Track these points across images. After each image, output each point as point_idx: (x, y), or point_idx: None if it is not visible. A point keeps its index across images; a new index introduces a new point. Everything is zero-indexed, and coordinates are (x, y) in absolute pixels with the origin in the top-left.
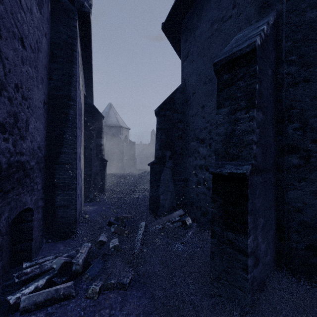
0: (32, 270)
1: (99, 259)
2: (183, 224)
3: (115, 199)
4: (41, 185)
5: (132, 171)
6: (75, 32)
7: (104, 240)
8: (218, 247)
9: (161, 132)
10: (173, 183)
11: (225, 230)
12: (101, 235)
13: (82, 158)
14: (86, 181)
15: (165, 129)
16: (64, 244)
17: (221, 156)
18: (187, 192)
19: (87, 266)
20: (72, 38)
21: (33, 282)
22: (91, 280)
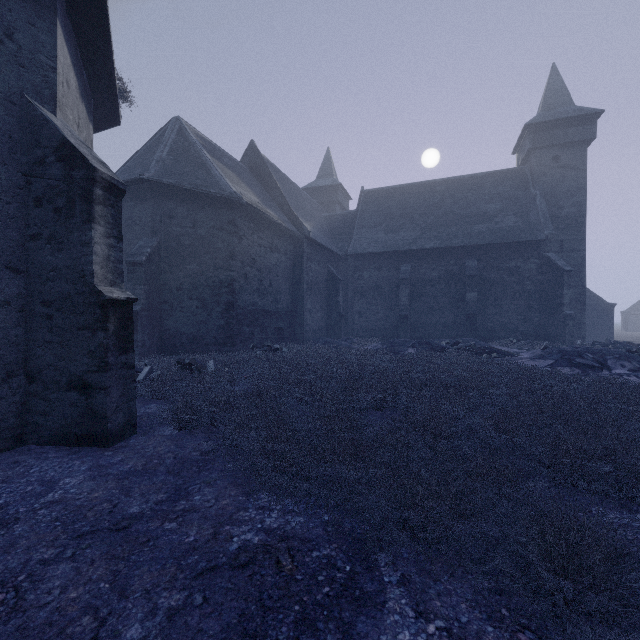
0: None
1: None
2: None
3: None
4: None
5: None
6: None
7: None
8: None
9: None
10: None
11: None
12: None
13: None
14: None
15: None
16: None
17: None
18: None
19: None
20: None
21: None
22: None
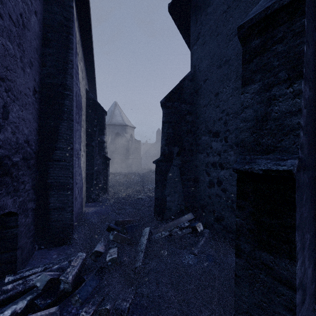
0: (14, 287)
1: (93, 275)
2: (193, 231)
3: (118, 200)
4: (31, 185)
5: (138, 170)
6: (71, 13)
7: (100, 250)
8: (247, 271)
9: (167, 126)
10: (181, 183)
11: (258, 249)
12: (99, 242)
13: (83, 156)
14: (88, 180)
15: (172, 122)
16: (58, 251)
17: (248, 148)
18: (197, 194)
19: (80, 283)
20: (67, 20)
21: (11, 305)
22: (81, 303)
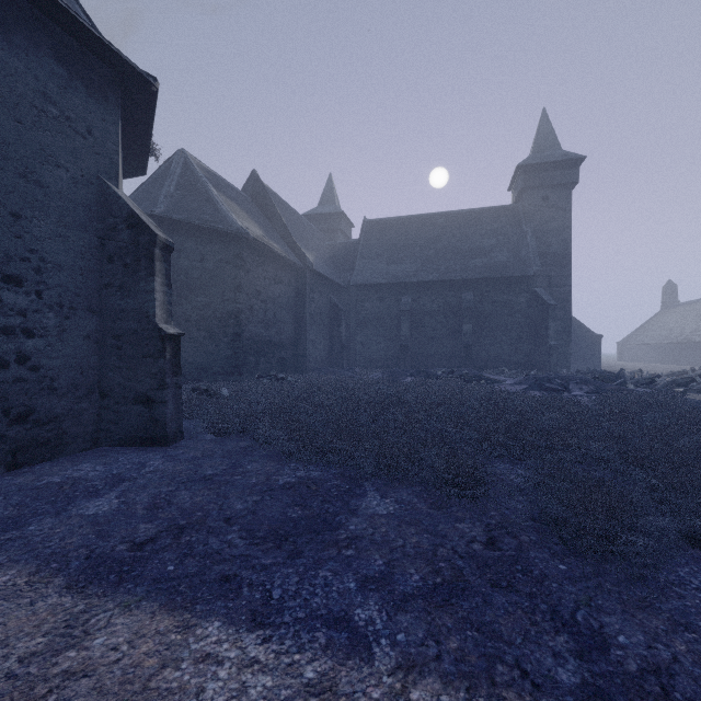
0: None
1: None
2: None
3: None
4: None
5: None
6: None
7: None
8: None
9: None
10: None
11: None
12: None
13: None
14: None
15: None
16: None
17: None
18: None
19: None
20: None
21: None
22: None
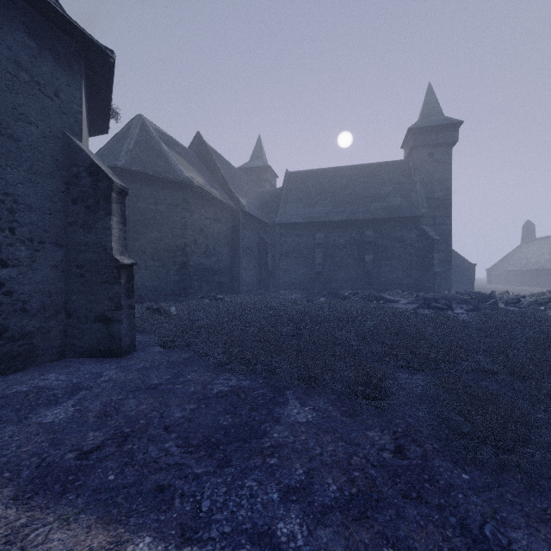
0: None
1: None
2: None
3: None
4: None
5: None
6: None
7: None
8: None
9: None
10: None
11: None
12: None
13: None
14: None
15: None
16: None
17: None
18: None
19: None
20: None
21: None
22: None
